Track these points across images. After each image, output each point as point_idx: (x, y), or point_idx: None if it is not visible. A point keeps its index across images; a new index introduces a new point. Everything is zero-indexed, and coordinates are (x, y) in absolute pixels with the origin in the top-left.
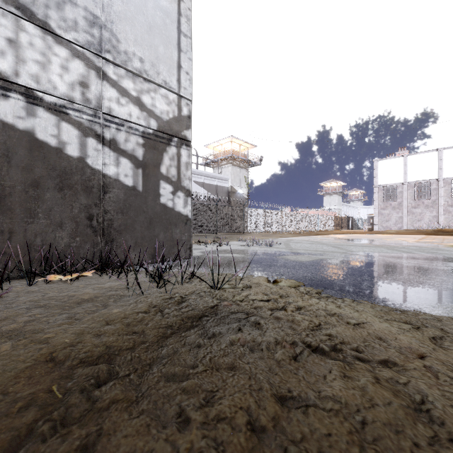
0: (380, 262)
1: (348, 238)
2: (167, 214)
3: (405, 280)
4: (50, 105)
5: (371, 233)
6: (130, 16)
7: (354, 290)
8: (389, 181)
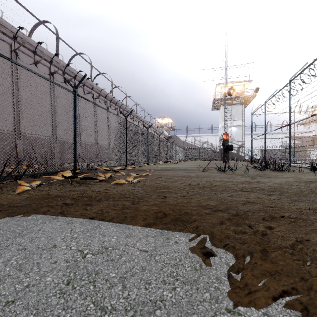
0: None
1: None
2: (240, 156)
3: None
4: None
5: None
6: (235, 136)
7: None
8: None
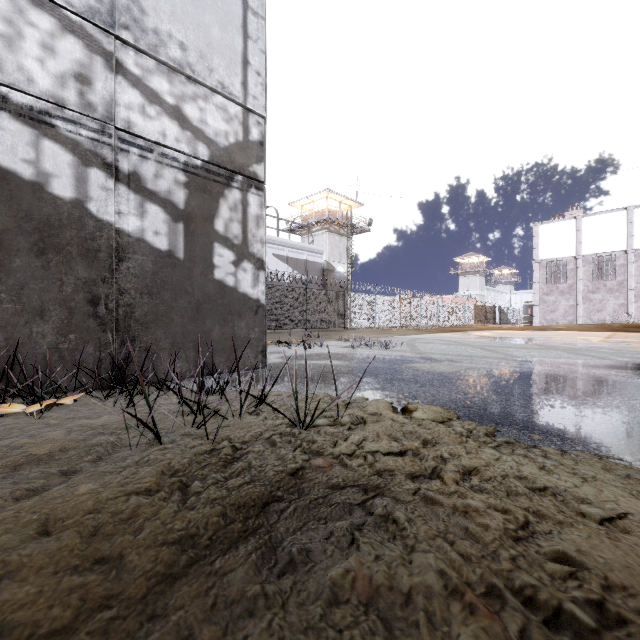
0: (567, 374)
1: (499, 336)
2: (225, 296)
3: (630, 408)
4: (22, 110)
5: (530, 330)
6: None
7: (551, 428)
8: (555, 254)
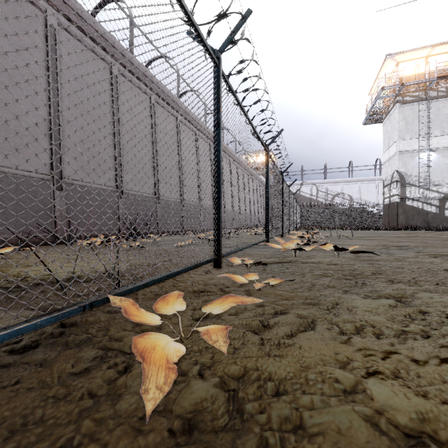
0: None
1: None
2: (447, 218)
3: None
4: (416, 200)
5: None
6: (434, 172)
7: None
8: None
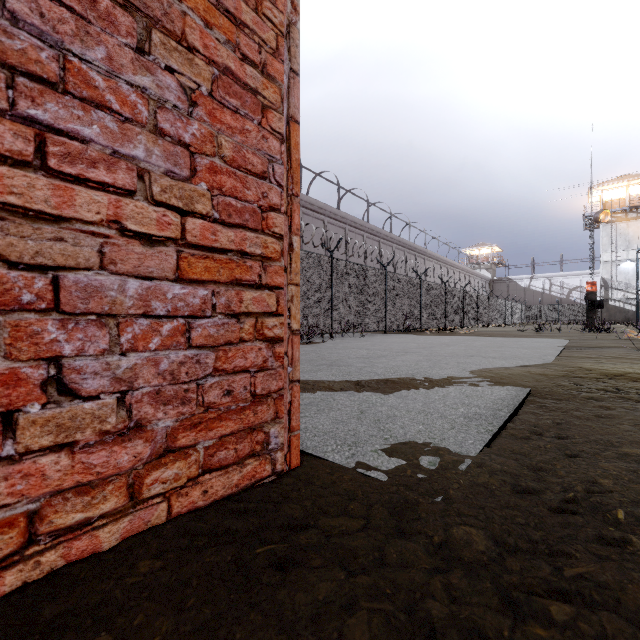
0: None
1: None
2: None
3: None
4: (617, 300)
5: None
6: (634, 278)
7: None
8: None
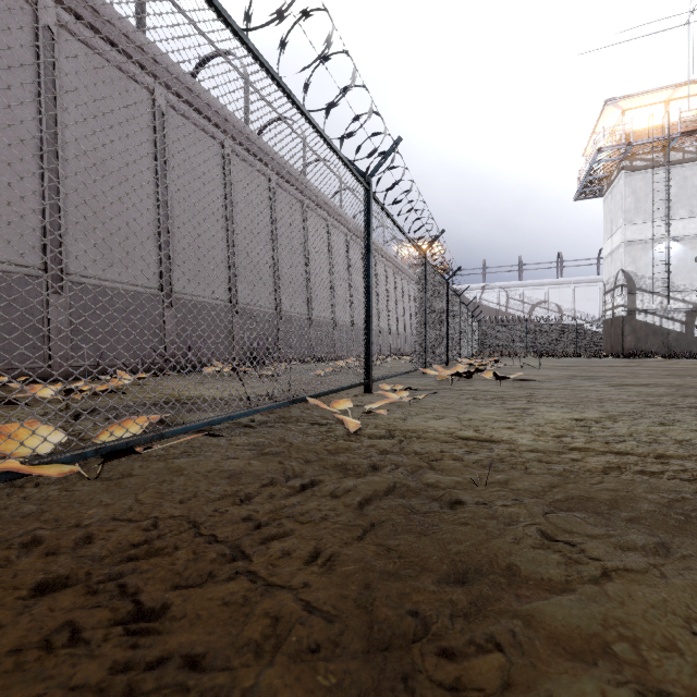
0: None
1: None
2: None
3: None
4: (650, 313)
5: None
6: (679, 272)
7: None
8: None
